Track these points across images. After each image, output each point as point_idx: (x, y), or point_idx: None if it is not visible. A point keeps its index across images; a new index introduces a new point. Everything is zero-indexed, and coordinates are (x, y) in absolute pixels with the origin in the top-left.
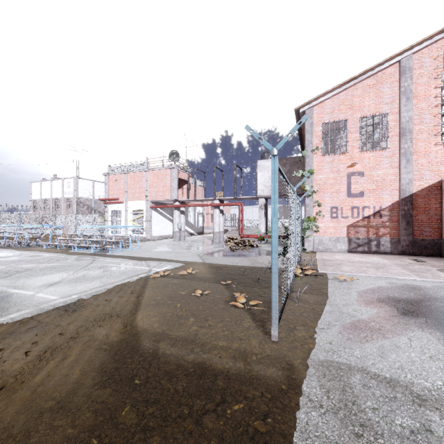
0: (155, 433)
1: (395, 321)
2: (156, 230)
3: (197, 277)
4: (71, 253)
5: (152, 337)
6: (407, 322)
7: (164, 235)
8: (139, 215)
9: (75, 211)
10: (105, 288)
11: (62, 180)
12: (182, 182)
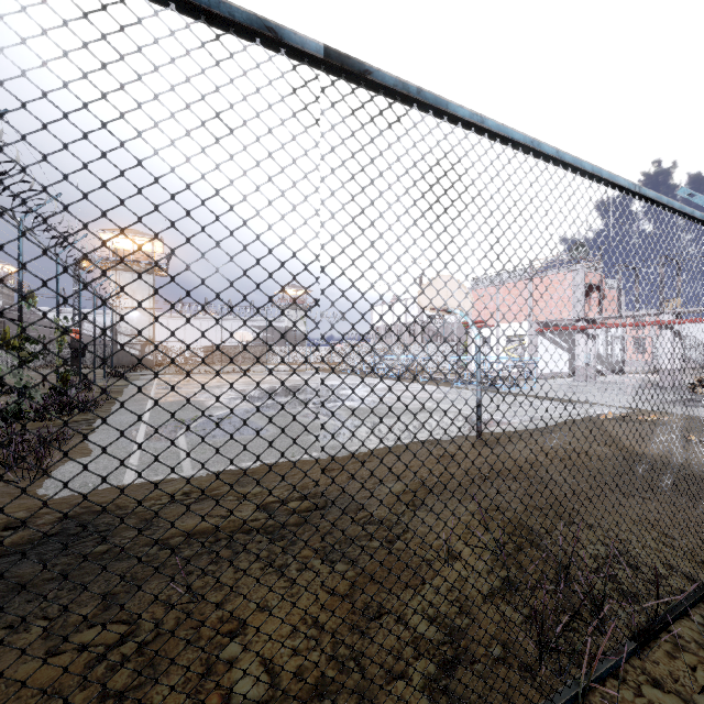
0: None
1: None
2: (543, 365)
3: (671, 426)
4: (458, 387)
5: (663, 458)
6: None
7: (554, 372)
8: (517, 342)
9: (420, 338)
10: (552, 421)
11: (405, 301)
12: (589, 288)
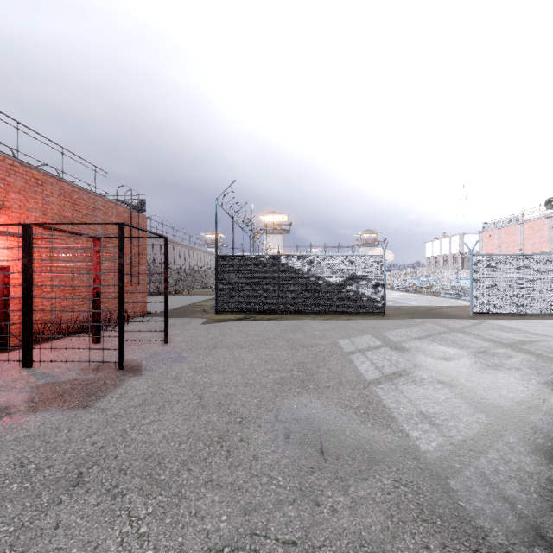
0: (420, 314)
1: (544, 323)
2: None
3: None
4: (438, 296)
5: (435, 311)
6: (551, 324)
7: None
8: None
9: (460, 266)
10: (436, 305)
11: (449, 237)
12: None
